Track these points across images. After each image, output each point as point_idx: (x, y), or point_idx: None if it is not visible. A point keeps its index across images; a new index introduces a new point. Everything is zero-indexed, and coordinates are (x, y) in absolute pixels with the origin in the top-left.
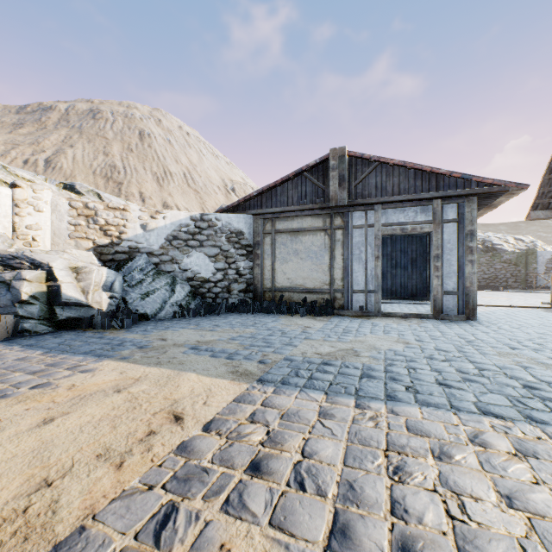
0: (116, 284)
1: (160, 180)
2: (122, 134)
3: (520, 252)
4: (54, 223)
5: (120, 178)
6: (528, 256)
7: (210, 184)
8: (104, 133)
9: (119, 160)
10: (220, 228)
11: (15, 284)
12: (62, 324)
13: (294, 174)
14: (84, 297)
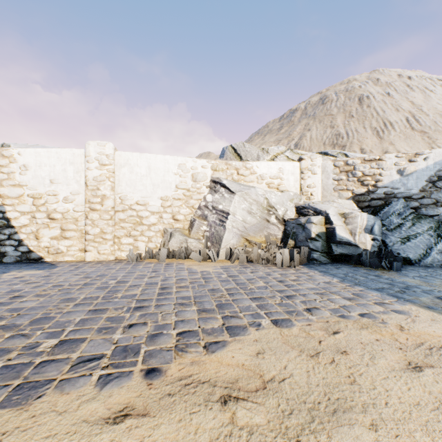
0: (375, 227)
1: (379, 133)
2: (343, 106)
3: None
4: (323, 181)
5: (343, 142)
6: None
7: (440, 119)
8: (330, 111)
9: (342, 128)
10: None
11: (306, 226)
12: (335, 258)
13: None
14: (351, 238)
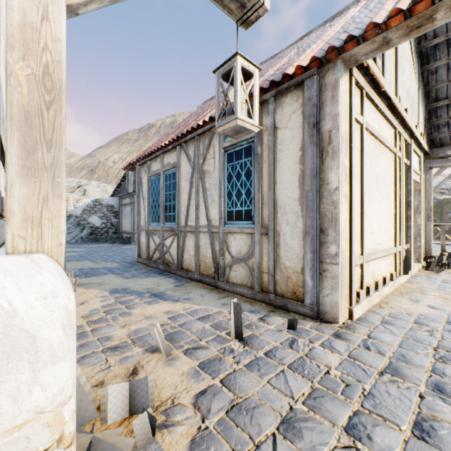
0: None
1: None
2: None
3: (435, 201)
4: None
5: None
6: (443, 206)
7: None
8: None
9: None
10: (104, 205)
11: None
12: None
13: (122, 178)
14: None
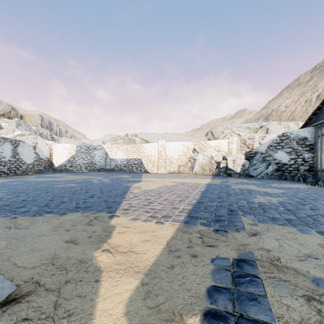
0: (246, 164)
1: None
2: None
3: None
4: (236, 146)
5: None
6: None
7: None
8: None
9: None
10: (292, 138)
11: (220, 164)
12: (229, 175)
13: (323, 99)
14: (233, 168)
